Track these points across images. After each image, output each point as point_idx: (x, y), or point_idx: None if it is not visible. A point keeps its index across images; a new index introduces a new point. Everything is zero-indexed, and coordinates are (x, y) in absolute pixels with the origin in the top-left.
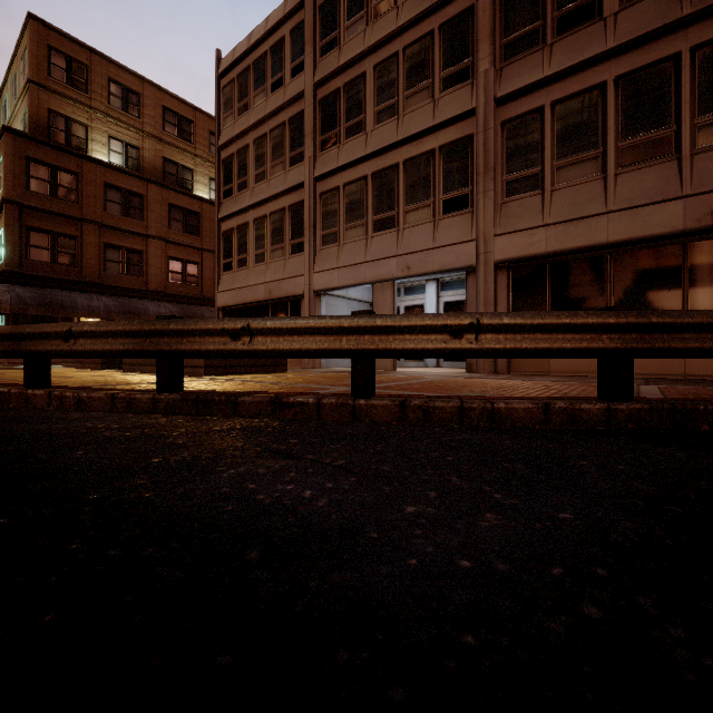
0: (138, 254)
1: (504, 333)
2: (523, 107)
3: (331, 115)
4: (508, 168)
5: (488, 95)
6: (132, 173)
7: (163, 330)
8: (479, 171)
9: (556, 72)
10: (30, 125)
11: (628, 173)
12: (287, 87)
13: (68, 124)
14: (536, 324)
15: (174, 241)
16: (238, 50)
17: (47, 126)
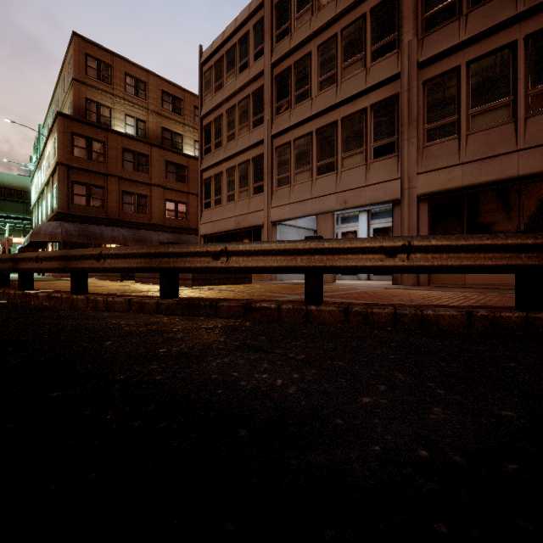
0: (145, 198)
1: (431, 253)
2: (441, 68)
3: (284, 87)
4: (429, 119)
5: (411, 60)
6: (140, 139)
7: (164, 252)
8: (404, 122)
9: (471, 37)
10: (74, 110)
11: (537, 116)
12: (251, 68)
13: (98, 107)
14: (460, 245)
15: (169, 187)
16: (215, 44)
17: (85, 110)
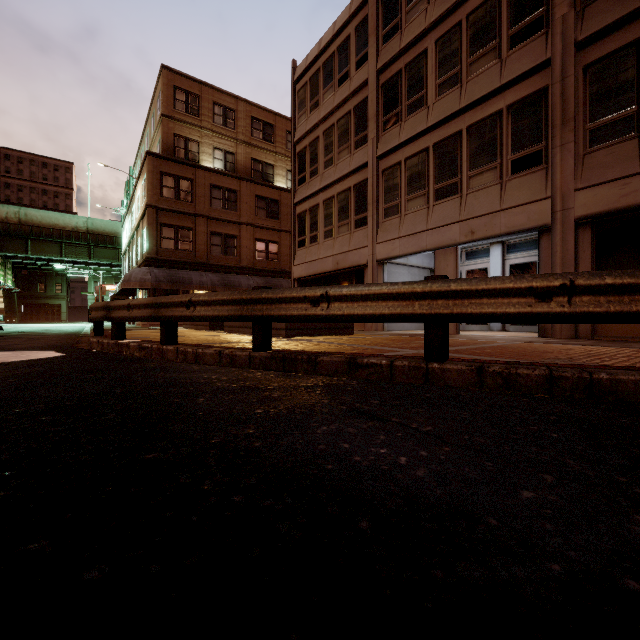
0: (234, 238)
1: (605, 295)
2: (612, 45)
3: (393, 96)
4: (592, 115)
5: (566, 41)
6: (229, 174)
7: (257, 298)
8: (555, 123)
9: None
10: (163, 148)
11: None
12: (352, 79)
13: (186, 143)
14: None
15: (259, 225)
16: (310, 56)
17: (173, 147)
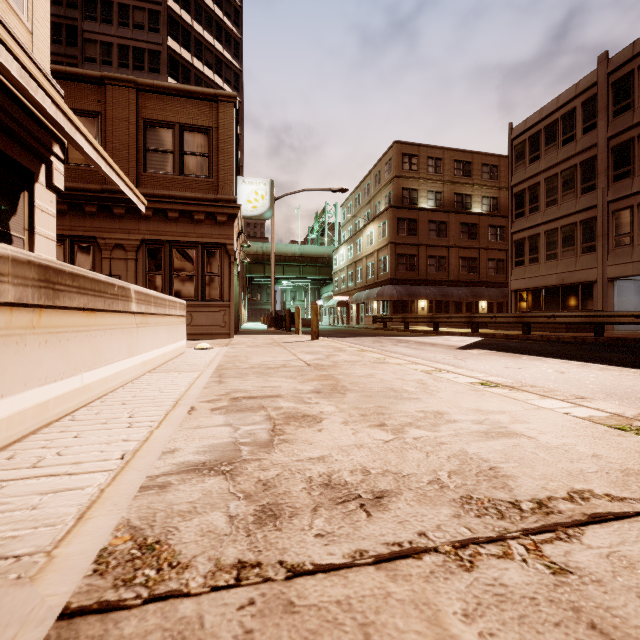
0: (444, 259)
1: None
2: None
3: (624, 157)
4: None
5: None
6: (441, 210)
7: (600, 315)
8: None
9: None
10: (395, 199)
11: None
12: (579, 141)
13: (409, 192)
14: None
15: (463, 246)
16: (530, 121)
17: (401, 197)
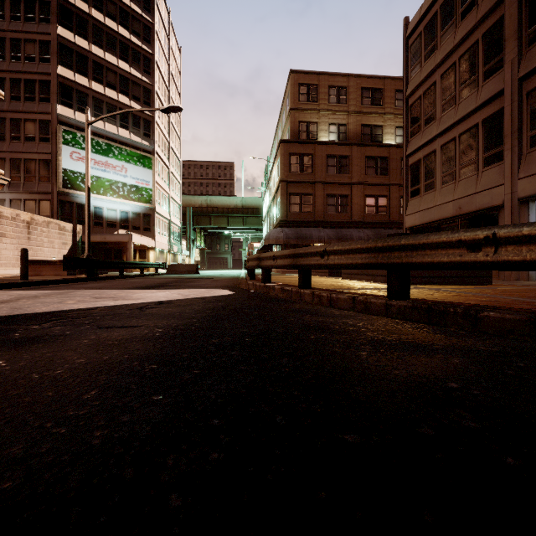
0: (346, 197)
1: None
2: None
3: None
4: None
5: None
6: (342, 143)
7: (394, 245)
8: None
9: None
10: (290, 134)
11: None
12: (480, 4)
13: (308, 126)
14: None
15: (369, 183)
16: (425, 5)
17: (298, 132)
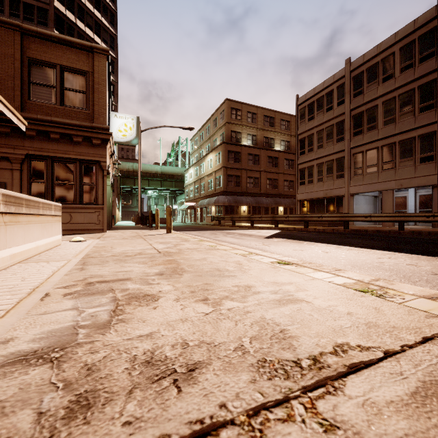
0: (257, 179)
1: None
2: None
3: (359, 122)
4: None
5: None
6: (256, 147)
7: (347, 216)
8: None
9: None
10: (226, 138)
11: None
12: (335, 110)
13: (236, 134)
14: None
15: (269, 171)
16: (308, 95)
17: (230, 137)
